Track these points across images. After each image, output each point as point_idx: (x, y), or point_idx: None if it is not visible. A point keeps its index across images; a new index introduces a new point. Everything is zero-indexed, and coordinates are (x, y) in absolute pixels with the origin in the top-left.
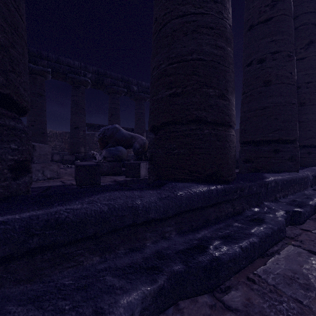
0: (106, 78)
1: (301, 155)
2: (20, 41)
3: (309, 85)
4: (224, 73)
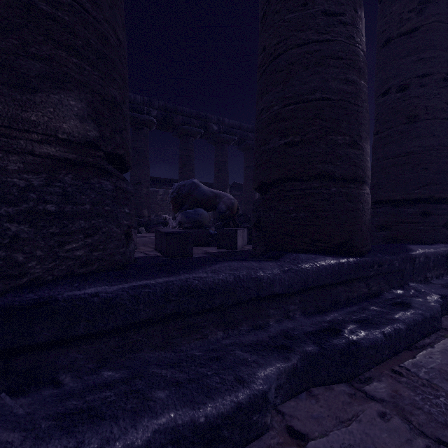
0: (176, 116)
1: None
2: (127, 94)
3: None
4: (357, 115)
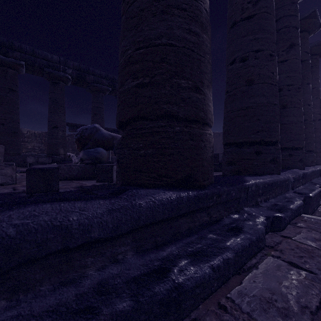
0: (88, 75)
1: (283, 158)
2: None
3: (290, 87)
4: (199, 63)
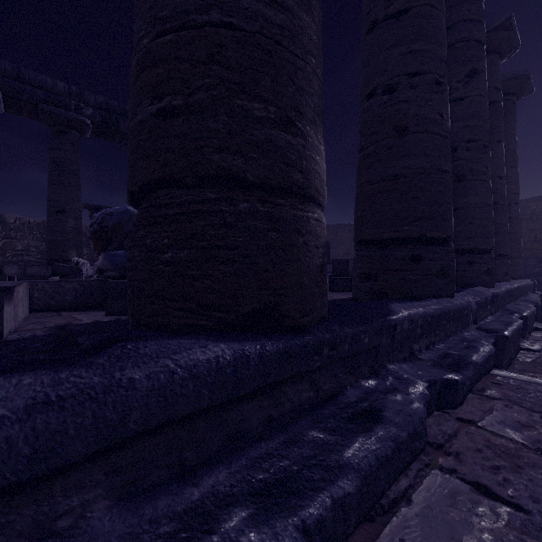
0: (124, 120)
1: (459, 267)
2: None
3: (471, 145)
4: (293, 71)
